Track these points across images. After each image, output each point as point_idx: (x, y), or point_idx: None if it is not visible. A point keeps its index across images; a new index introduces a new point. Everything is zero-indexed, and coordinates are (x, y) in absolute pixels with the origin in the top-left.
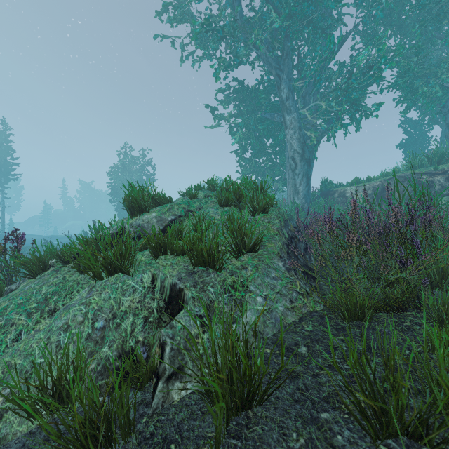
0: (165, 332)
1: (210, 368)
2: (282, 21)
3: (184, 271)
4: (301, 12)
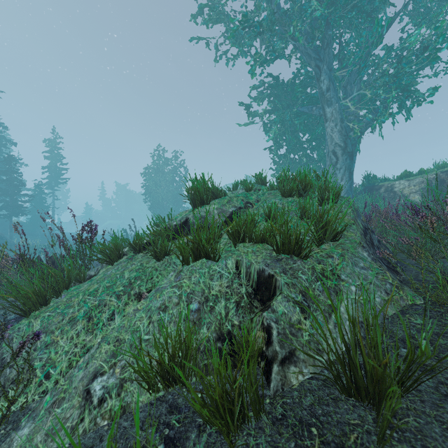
0: (268, 316)
1: (337, 353)
2: (323, 9)
3: (268, 258)
4: None
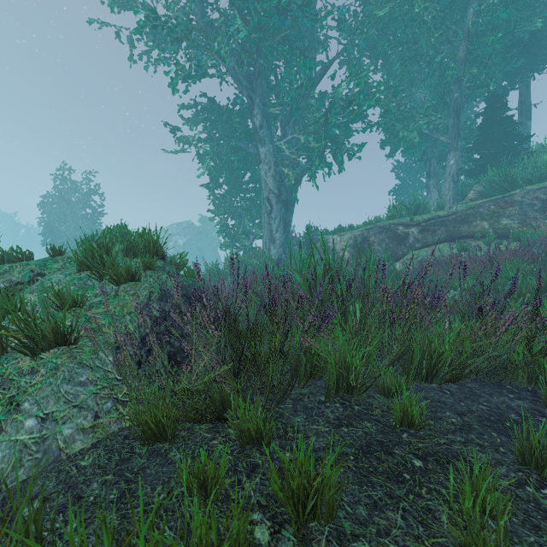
0: None
1: None
2: (250, 32)
3: None
4: (272, 26)
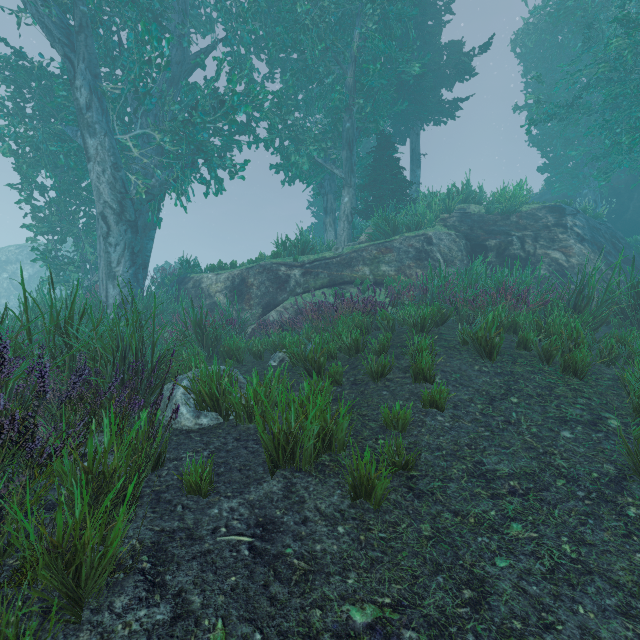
0: None
1: None
2: None
3: None
4: None
